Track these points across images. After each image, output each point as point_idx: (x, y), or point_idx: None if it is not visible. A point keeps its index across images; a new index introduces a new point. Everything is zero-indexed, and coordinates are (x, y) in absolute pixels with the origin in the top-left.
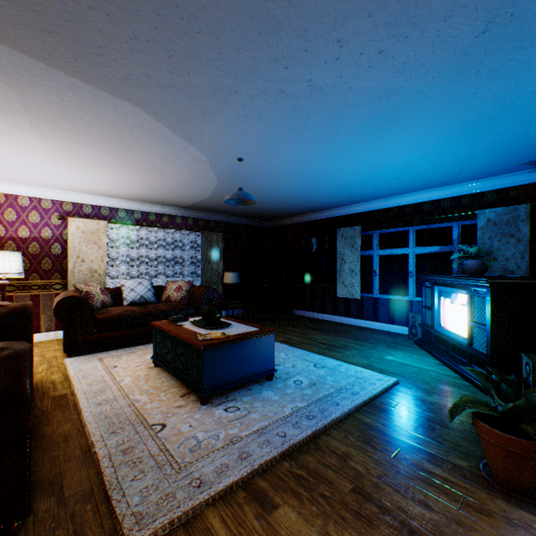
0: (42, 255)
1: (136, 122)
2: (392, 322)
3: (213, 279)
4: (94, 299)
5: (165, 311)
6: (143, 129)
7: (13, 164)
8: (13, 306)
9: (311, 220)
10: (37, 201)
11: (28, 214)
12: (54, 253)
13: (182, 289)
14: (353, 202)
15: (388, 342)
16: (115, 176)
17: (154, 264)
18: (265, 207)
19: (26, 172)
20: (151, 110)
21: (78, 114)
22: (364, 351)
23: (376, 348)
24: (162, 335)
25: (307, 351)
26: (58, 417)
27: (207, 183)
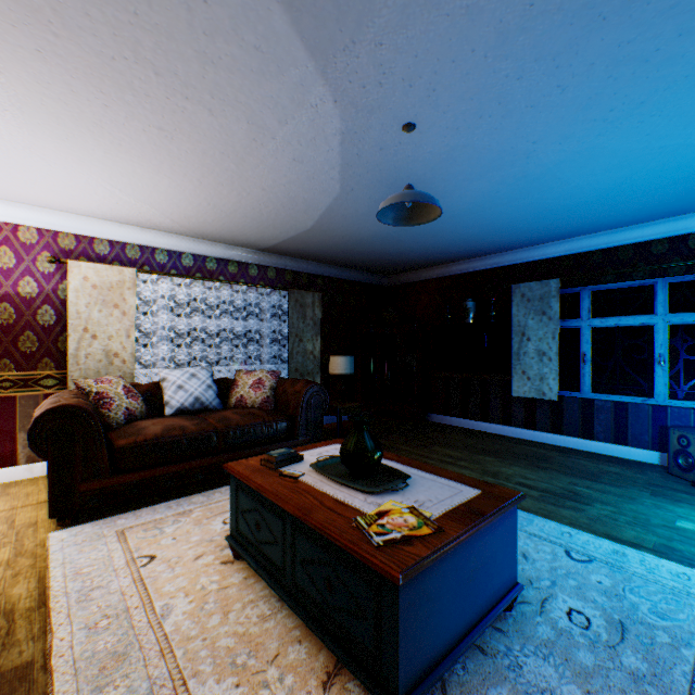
0: (19, 327)
1: None
2: (622, 440)
3: (307, 366)
4: (111, 406)
5: (239, 428)
6: (221, 8)
7: None
8: None
9: (461, 273)
10: (9, 229)
11: None
12: (42, 323)
13: (264, 385)
14: (549, 238)
15: (641, 482)
16: (151, 175)
17: (213, 342)
18: (396, 249)
19: None
20: None
21: None
22: (621, 507)
23: (637, 500)
24: (255, 498)
25: None
26: None
27: (317, 195)
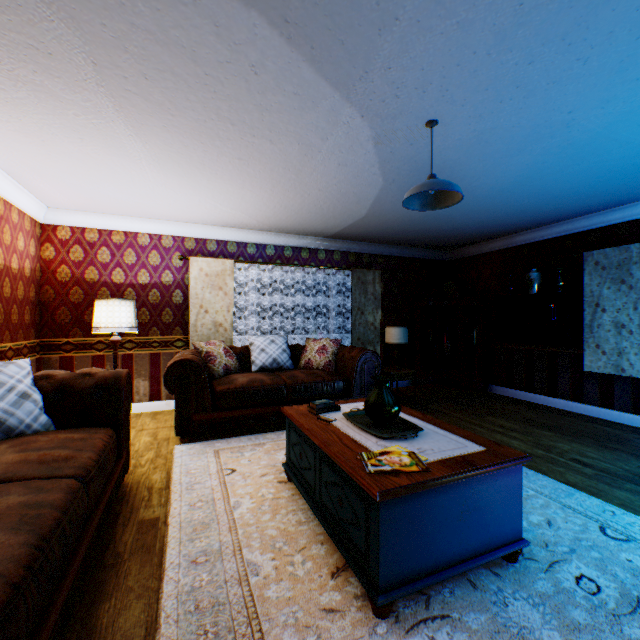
0: (162, 305)
1: (252, 59)
2: None
3: (368, 336)
4: (215, 362)
5: (303, 384)
6: (266, 75)
7: (122, 188)
8: (101, 375)
9: (525, 243)
10: (157, 239)
11: (147, 255)
12: (175, 302)
13: (327, 350)
14: (627, 199)
15: None
16: (238, 191)
17: (290, 315)
18: (450, 226)
19: (138, 199)
20: (275, 10)
21: (164, 60)
22: None
23: None
24: (299, 434)
25: (557, 480)
26: (129, 578)
27: (364, 189)
